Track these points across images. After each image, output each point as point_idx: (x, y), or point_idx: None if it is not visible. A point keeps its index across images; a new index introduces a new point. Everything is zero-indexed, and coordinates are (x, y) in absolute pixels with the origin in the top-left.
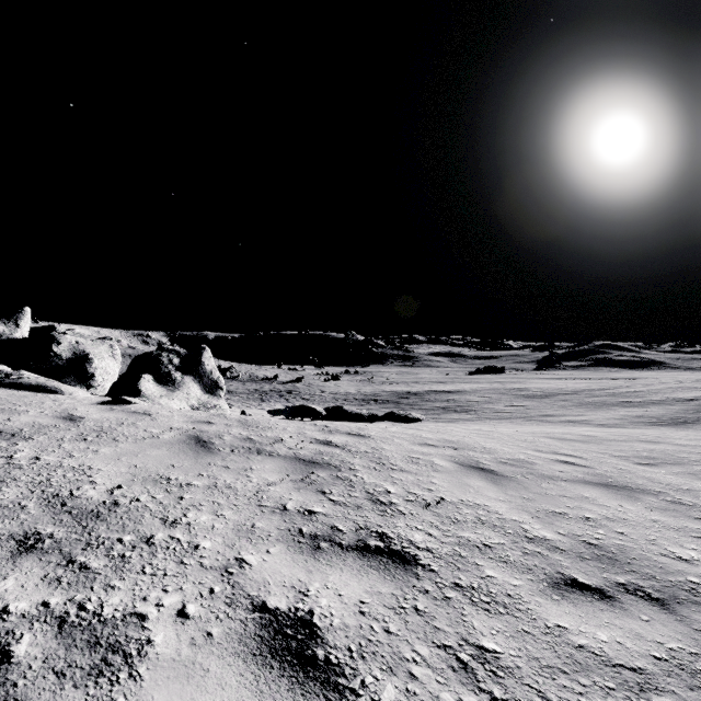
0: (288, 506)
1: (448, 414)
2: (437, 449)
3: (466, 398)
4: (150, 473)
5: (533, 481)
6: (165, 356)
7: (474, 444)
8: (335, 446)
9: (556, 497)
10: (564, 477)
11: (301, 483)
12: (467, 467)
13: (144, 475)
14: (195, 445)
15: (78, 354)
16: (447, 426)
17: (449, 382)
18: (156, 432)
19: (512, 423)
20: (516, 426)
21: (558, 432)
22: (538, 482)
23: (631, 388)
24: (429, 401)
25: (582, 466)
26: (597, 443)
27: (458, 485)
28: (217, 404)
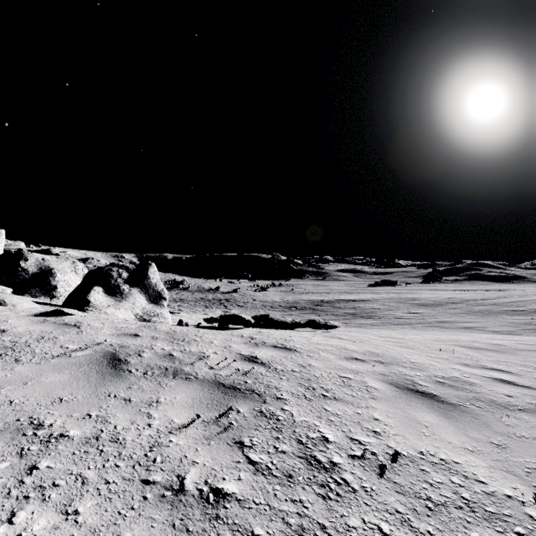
0: (187, 481)
1: (356, 319)
2: (366, 365)
3: (369, 305)
4: (21, 415)
5: (488, 412)
6: (115, 271)
7: (400, 357)
8: (260, 363)
9: (533, 442)
10: (518, 404)
11: (215, 427)
12: (404, 390)
13: (9, 420)
14: (106, 365)
15: (43, 269)
16: (359, 331)
17: (354, 293)
18: (72, 348)
19: (414, 329)
20: (420, 332)
21: (464, 339)
22: (494, 414)
23: (510, 298)
24: (340, 308)
25: (525, 386)
26: (511, 352)
27: (406, 423)
28: (160, 313)
